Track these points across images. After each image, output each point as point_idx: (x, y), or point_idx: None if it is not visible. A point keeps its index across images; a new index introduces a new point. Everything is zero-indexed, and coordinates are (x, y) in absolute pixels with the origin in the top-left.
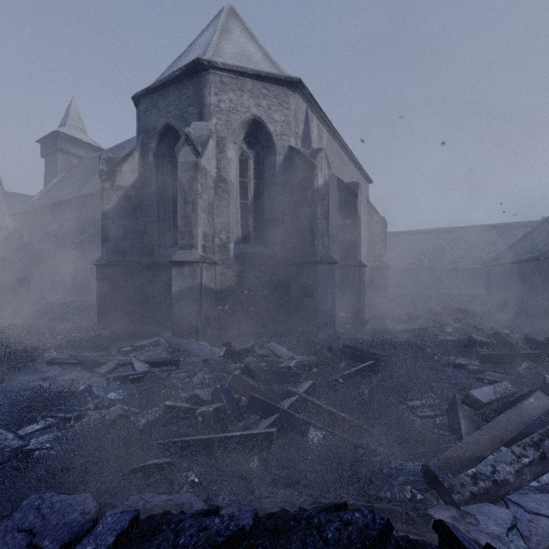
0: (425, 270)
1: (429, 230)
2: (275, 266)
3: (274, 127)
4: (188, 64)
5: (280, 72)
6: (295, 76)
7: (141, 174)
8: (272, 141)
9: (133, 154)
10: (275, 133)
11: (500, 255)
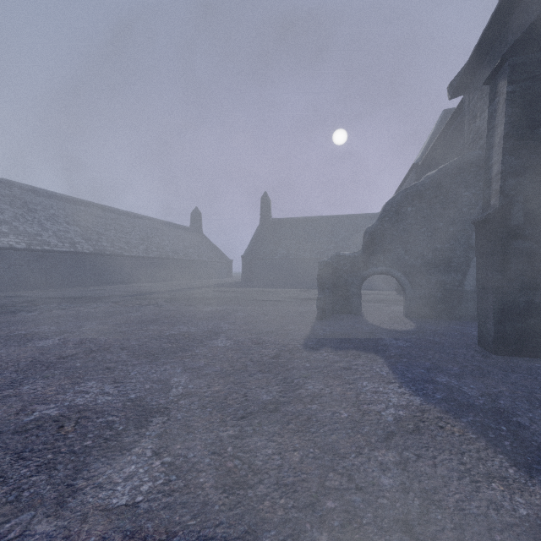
0: (161, 260)
1: (120, 210)
2: None
3: None
4: None
5: None
6: None
7: None
8: None
9: None
10: None
11: (249, 251)
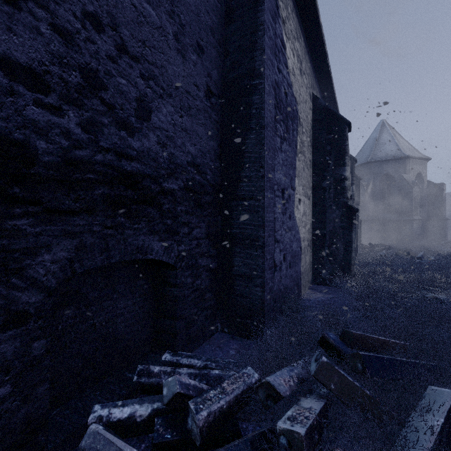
0: None
1: None
2: (424, 220)
3: (423, 174)
4: (403, 157)
5: (420, 154)
6: (430, 158)
7: (373, 189)
8: (422, 179)
9: (370, 182)
10: (423, 176)
11: None
